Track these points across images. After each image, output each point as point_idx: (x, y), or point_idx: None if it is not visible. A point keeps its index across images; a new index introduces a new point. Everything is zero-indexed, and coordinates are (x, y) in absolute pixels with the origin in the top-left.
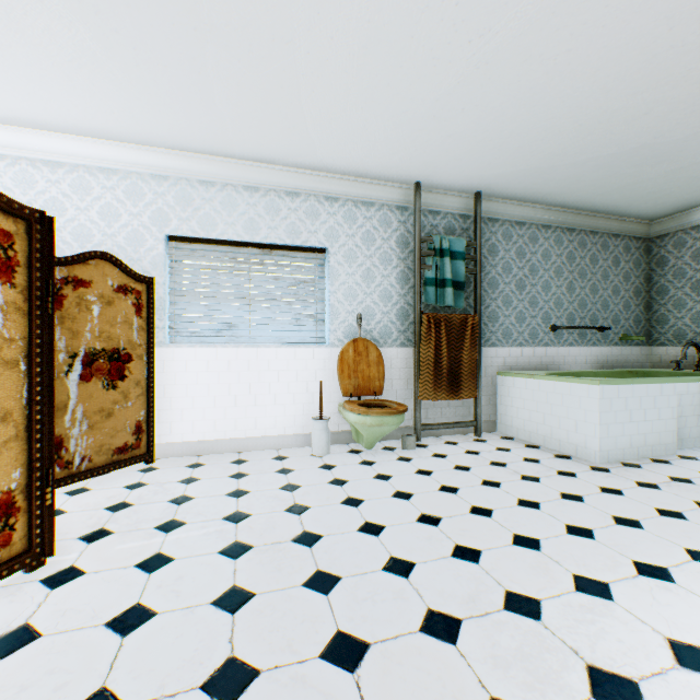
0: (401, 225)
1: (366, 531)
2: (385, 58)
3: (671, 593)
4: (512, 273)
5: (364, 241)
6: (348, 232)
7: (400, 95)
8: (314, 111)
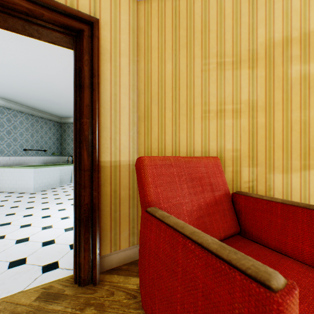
0: None
1: None
2: None
3: (31, 209)
4: (5, 127)
5: None
6: None
7: None
8: None
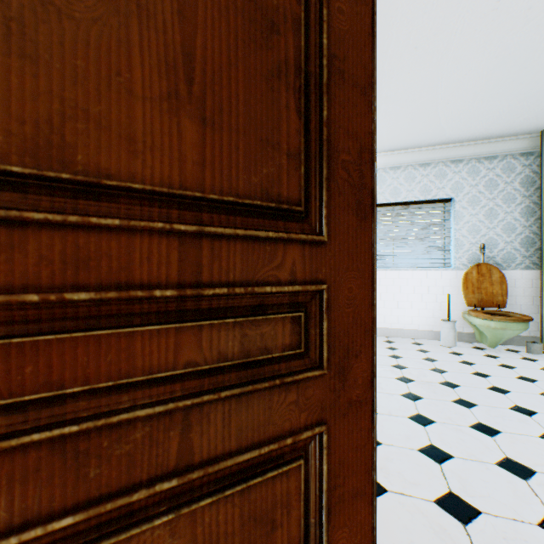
0: (525, 168)
1: (494, 390)
2: (509, 69)
3: None
4: None
5: (486, 187)
6: (470, 183)
7: (524, 83)
8: (446, 113)
